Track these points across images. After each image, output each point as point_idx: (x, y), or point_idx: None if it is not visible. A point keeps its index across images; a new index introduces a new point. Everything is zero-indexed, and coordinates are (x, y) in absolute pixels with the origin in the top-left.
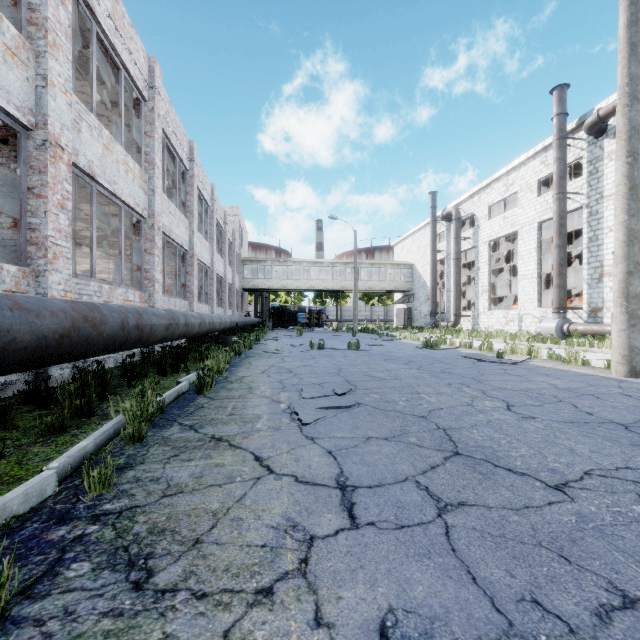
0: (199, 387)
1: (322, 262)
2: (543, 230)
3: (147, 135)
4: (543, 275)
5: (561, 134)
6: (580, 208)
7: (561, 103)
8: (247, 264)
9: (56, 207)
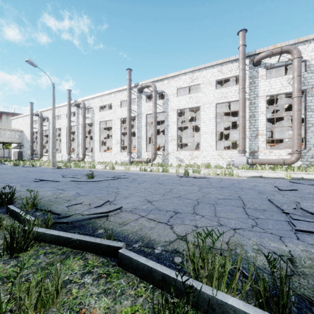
0: None
1: None
2: None
3: None
4: None
5: (69, 103)
6: (75, 125)
7: (69, 94)
8: None
9: None
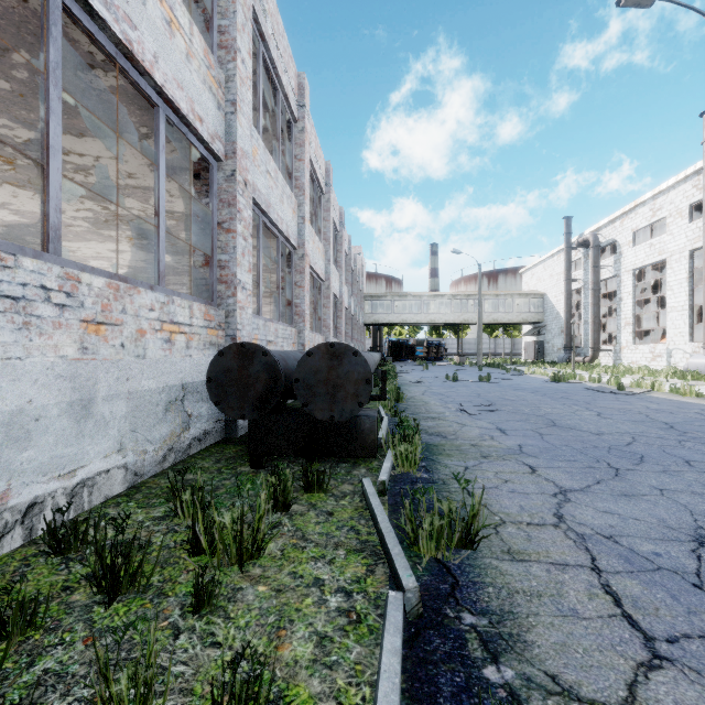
0: (398, 399)
1: (443, 295)
2: (697, 258)
3: (324, 220)
4: (697, 306)
5: None
6: None
7: None
8: (368, 300)
9: (306, 292)
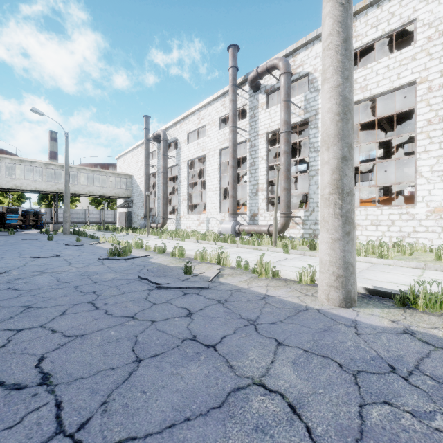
0: None
1: (32, 161)
2: (222, 156)
3: None
4: (222, 189)
5: (234, 82)
6: (245, 141)
7: (234, 59)
8: None
9: None
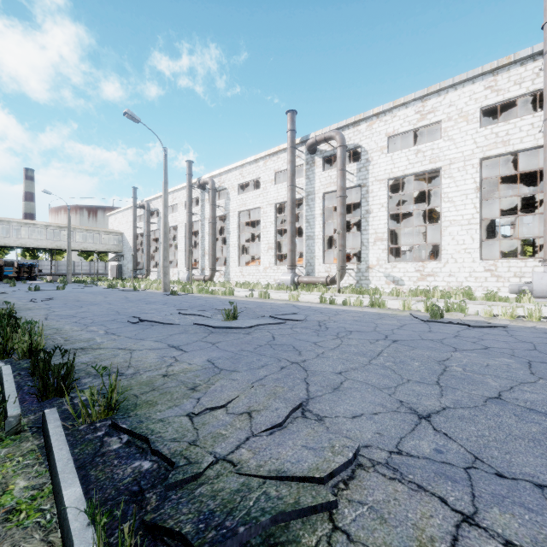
0: None
1: (35, 224)
2: None
3: None
4: None
5: (190, 184)
6: (199, 221)
7: (190, 169)
8: None
9: None
